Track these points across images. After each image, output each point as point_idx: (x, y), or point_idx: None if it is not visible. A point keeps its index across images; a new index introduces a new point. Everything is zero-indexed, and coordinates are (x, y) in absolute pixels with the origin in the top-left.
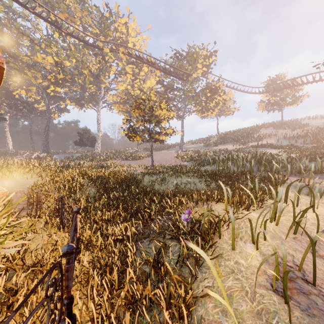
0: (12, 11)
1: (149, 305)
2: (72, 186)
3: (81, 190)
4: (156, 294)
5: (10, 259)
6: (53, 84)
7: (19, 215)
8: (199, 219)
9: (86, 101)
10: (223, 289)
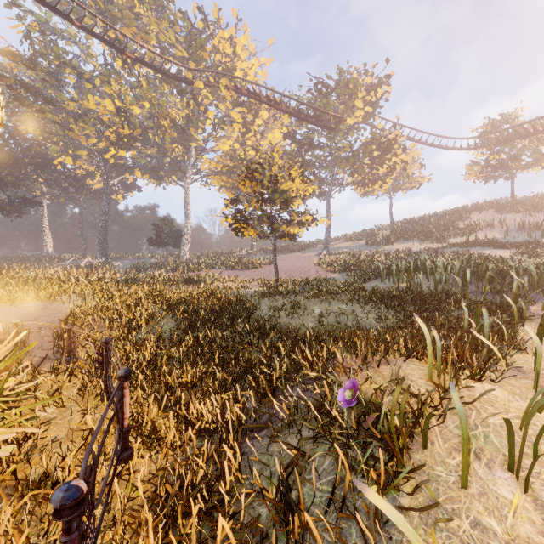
0: (51, 29)
1: None
2: (134, 317)
3: (148, 324)
4: None
5: None
6: (115, 146)
7: (37, 371)
8: (374, 401)
9: (167, 172)
10: None
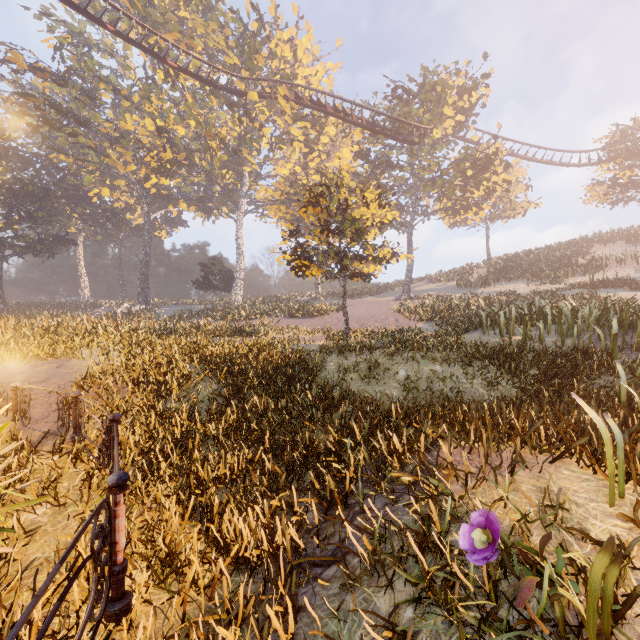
0: (85, 41)
1: None
2: (165, 379)
3: (182, 389)
4: None
5: None
6: (156, 173)
7: (32, 453)
8: (521, 546)
9: (217, 203)
10: None
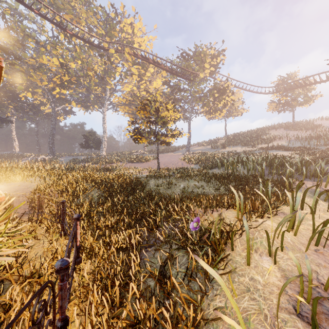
0: (18, 13)
1: (154, 326)
2: (75, 190)
3: (84, 193)
4: (161, 313)
5: (7, 268)
6: (59, 86)
7: (20, 220)
8: (208, 228)
9: (92, 103)
10: (238, 314)
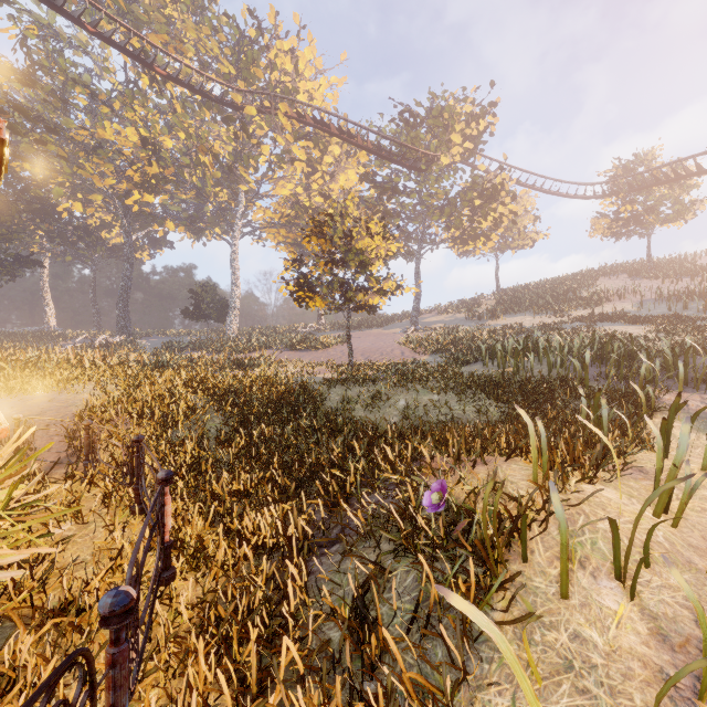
0: (54, 35)
1: None
2: (169, 411)
3: (188, 419)
4: None
5: (10, 591)
6: (139, 188)
7: (48, 478)
8: (466, 506)
9: (209, 223)
10: None
